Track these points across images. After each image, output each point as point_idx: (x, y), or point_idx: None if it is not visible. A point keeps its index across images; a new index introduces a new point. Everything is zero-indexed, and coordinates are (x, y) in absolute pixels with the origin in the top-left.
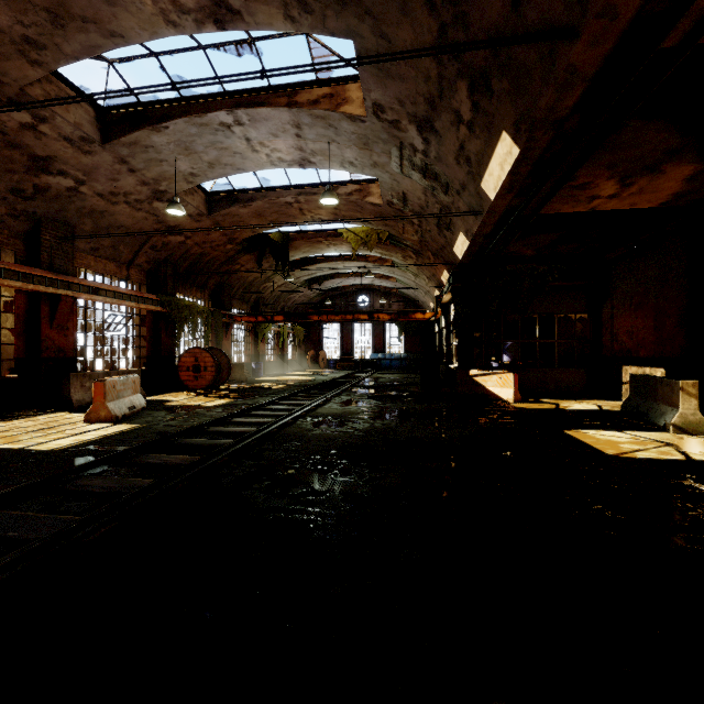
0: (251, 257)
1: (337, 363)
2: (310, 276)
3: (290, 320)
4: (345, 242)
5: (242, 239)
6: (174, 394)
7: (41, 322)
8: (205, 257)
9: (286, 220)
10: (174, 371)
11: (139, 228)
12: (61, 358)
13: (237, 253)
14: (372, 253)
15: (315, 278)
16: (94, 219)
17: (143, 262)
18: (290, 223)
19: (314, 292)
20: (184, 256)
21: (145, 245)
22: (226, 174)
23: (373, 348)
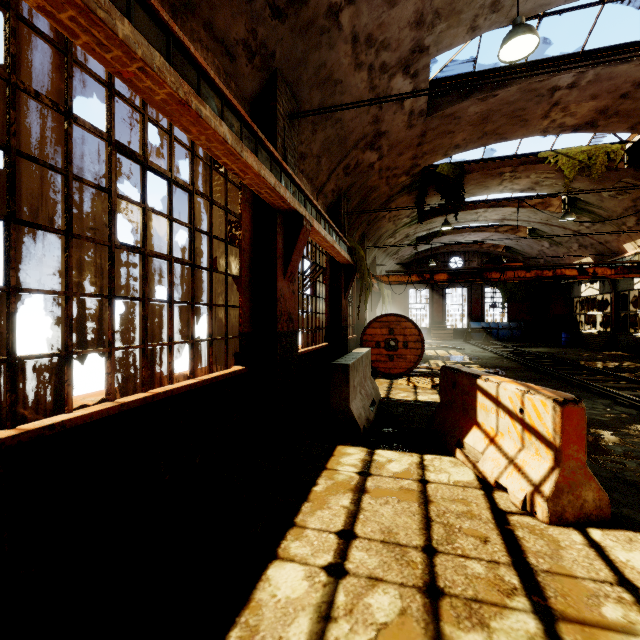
0: (404, 200)
1: (431, 333)
2: (427, 231)
3: (458, 279)
4: (536, 173)
5: (421, 167)
6: (386, 384)
7: (276, 266)
8: (371, 194)
9: (504, 131)
10: (346, 346)
11: (350, 128)
12: (289, 331)
13: (398, 191)
14: (554, 191)
15: (422, 236)
16: (322, 96)
17: (329, 190)
18: (502, 138)
19: (410, 252)
20: (359, 189)
21: (341, 163)
22: (541, 6)
23: (468, 315)
